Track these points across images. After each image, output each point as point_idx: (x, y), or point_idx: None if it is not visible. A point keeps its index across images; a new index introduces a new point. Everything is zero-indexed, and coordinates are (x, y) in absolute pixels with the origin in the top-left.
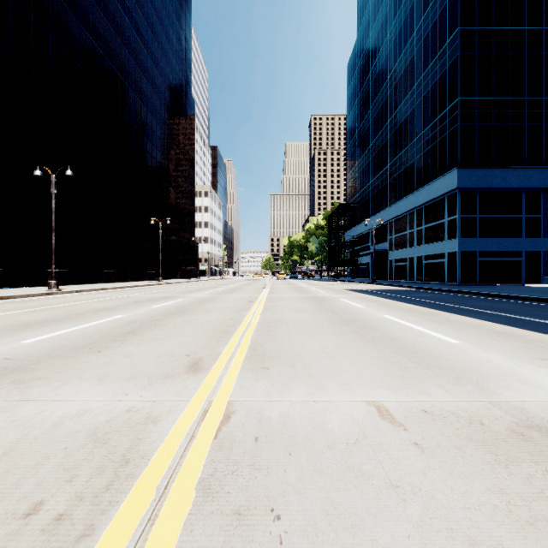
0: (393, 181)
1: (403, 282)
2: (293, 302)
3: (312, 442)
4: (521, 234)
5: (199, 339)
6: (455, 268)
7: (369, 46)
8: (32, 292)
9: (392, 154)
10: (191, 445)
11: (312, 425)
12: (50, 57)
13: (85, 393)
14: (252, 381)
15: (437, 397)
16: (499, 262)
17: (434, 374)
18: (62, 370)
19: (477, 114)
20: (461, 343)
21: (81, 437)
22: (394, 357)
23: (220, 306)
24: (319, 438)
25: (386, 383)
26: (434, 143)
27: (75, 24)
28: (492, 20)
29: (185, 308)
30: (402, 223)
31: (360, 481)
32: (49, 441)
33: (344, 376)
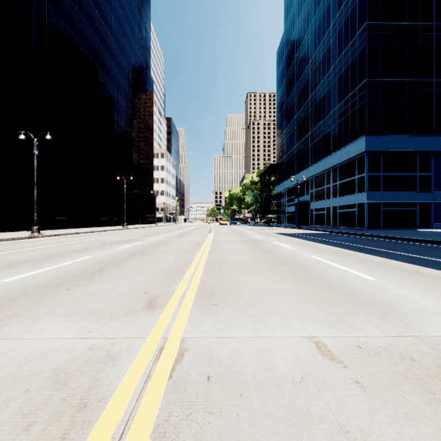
0: (313, 146)
1: (322, 227)
2: (234, 244)
3: (261, 381)
4: (416, 188)
5: (156, 277)
6: (363, 216)
7: (294, 37)
8: (17, 236)
9: (313, 124)
10: (147, 386)
11: (260, 362)
12: (33, 42)
13: (52, 331)
14: (202, 317)
15: (368, 333)
16: (399, 211)
17: (361, 310)
18: (34, 307)
19: (381, 92)
20: (378, 280)
21: (43, 378)
22: (324, 293)
23: (174, 247)
24: (267, 377)
25: (321, 318)
26: (346, 115)
27: (54, 15)
28: (393, 17)
29: (144, 250)
30: (321, 179)
31: (311, 426)
32: (12, 383)
33: (283, 312)
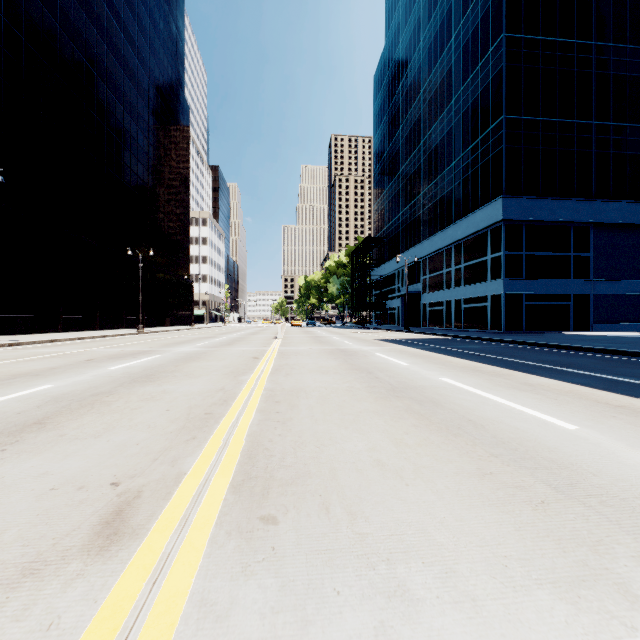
0: (427, 212)
1: (440, 329)
2: (313, 358)
3: None
4: (569, 274)
5: (156, 436)
6: (499, 313)
7: (399, 54)
8: None
9: (426, 180)
10: None
11: None
12: None
13: None
14: (234, 578)
15: None
16: (547, 306)
17: (606, 521)
18: None
19: (523, 135)
20: (583, 431)
21: None
22: (502, 470)
23: (211, 365)
24: None
25: (534, 561)
26: (475, 168)
27: None
28: (540, 29)
29: (157, 370)
30: (438, 260)
31: None
32: None
33: (437, 540)
